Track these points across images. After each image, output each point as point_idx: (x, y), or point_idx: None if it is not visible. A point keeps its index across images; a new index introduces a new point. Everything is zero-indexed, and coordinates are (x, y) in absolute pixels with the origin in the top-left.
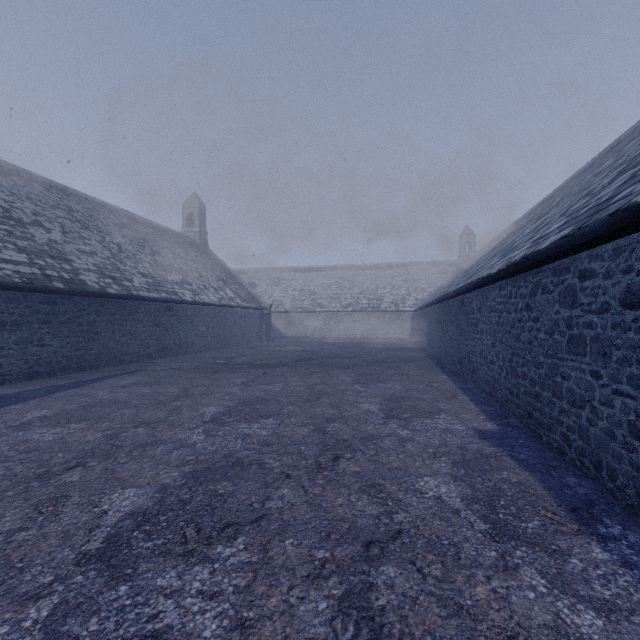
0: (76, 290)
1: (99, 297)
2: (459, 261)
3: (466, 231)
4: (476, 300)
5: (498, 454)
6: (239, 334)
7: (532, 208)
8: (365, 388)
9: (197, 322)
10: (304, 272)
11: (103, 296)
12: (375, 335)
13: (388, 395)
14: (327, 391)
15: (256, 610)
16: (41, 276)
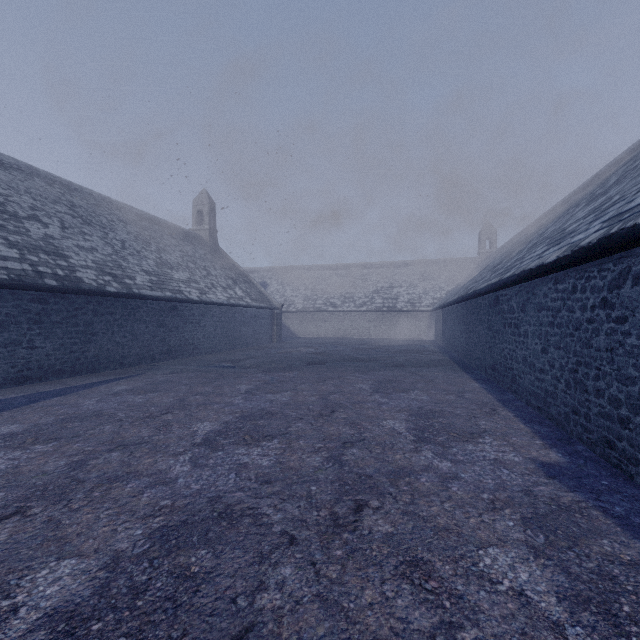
0: (70, 288)
1: (97, 295)
2: (479, 258)
3: (486, 227)
4: (517, 297)
5: (582, 505)
6: (249, 335)
7: (564, 198)
8: (386, 399)
9: (204, 322)
10: (316, 271)
11: (101, 294)
12: (390, 336)
13: (415, 408)
14: (342, 402)
15: None
16: (32, 273)
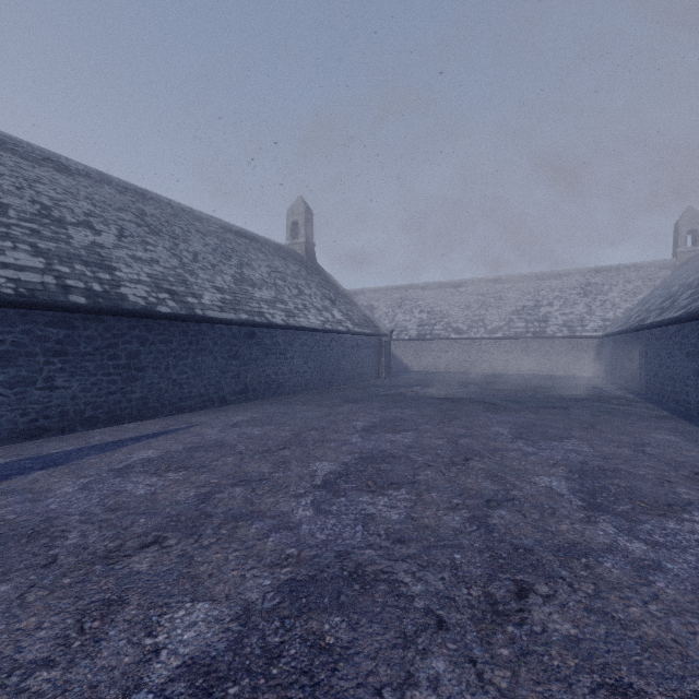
0: (105, 307)
1: (145, 318)
2: (675, 261)
3: (688, 214)
4: None
5: None
6: (349, 368)
7: None
8: (641, 542)
9: (291, 353)
10: (434, 289)
11: (149, 316)
12: (537, 371)
13: None
14: (532, 546)
15: None
16: (54, 287)
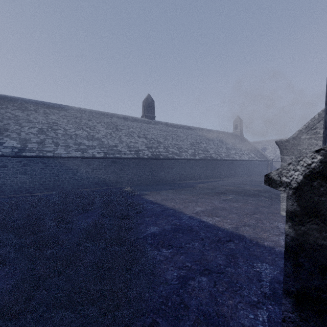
0: (212, 159)
1: (216, 160)
2: None
3: None
4: None
5: None
6: (256, 171)
7: None
8: None
9: (240, 166)
10: None
11: (217, 160)
12: None
13: None
14: None
15: (255, 196)
16: (205, 156)
